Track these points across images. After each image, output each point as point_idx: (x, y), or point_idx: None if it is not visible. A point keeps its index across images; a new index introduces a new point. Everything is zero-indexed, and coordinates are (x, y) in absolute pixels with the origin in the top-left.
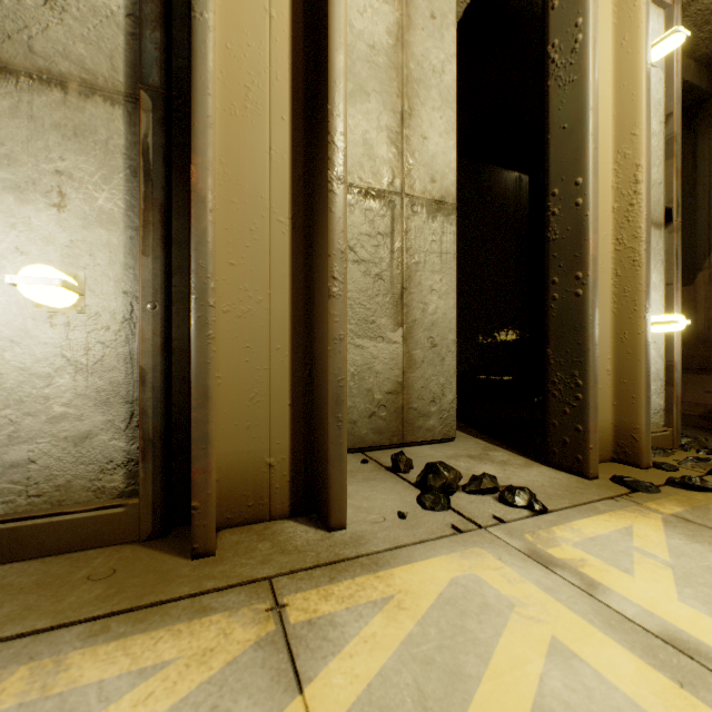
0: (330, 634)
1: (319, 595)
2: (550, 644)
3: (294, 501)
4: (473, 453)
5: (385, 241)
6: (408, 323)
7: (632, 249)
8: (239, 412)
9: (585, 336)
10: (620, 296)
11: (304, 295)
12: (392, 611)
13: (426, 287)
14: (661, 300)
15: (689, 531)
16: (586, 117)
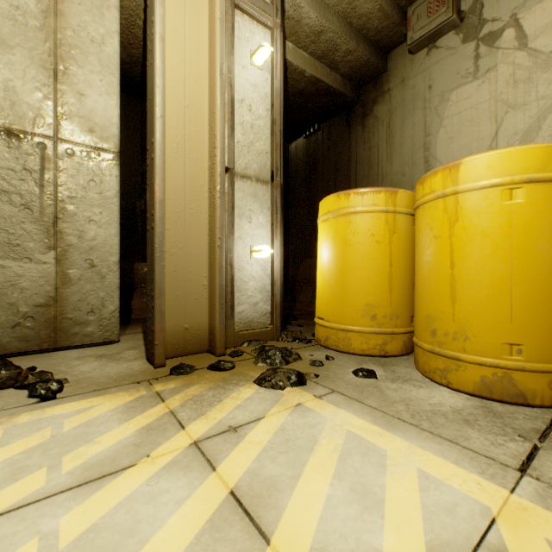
0: None
1: None
2: None
3: None
4: (110, 352)
5: (34, 177)
6: (63, 247)
7: (214, 196)
8: None
9: (154, 259)
10: (210, 230)
11: None
12: None
13: (84, 218)
14: (268, 235)
15: (139, 403)
16: (154, 92)
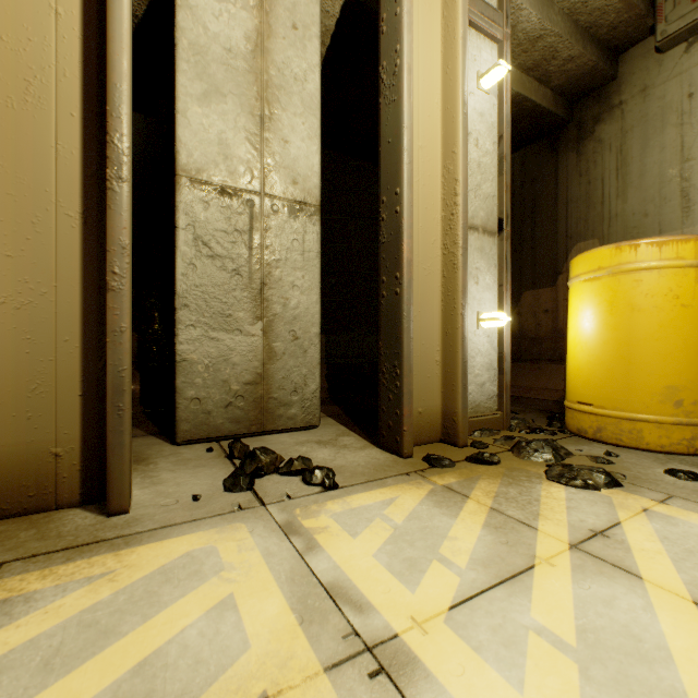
0: (16, 609)
1: (40, 575)
2: (221, 600)
3: (86, 489)
4: (324, 438)
5: (243, 238)
6: (269, 317)
7: (453, 254)
8: (18, 403)
9: (401, 330)
10: (446, 295)
11: (98, 288)
12: (100, 584)
13: (288, 283)
14: (495, 299)
15: (442, 498)
16: (402, 134)
